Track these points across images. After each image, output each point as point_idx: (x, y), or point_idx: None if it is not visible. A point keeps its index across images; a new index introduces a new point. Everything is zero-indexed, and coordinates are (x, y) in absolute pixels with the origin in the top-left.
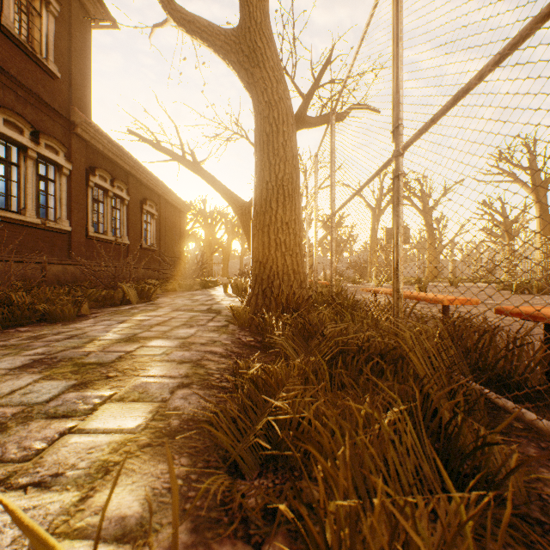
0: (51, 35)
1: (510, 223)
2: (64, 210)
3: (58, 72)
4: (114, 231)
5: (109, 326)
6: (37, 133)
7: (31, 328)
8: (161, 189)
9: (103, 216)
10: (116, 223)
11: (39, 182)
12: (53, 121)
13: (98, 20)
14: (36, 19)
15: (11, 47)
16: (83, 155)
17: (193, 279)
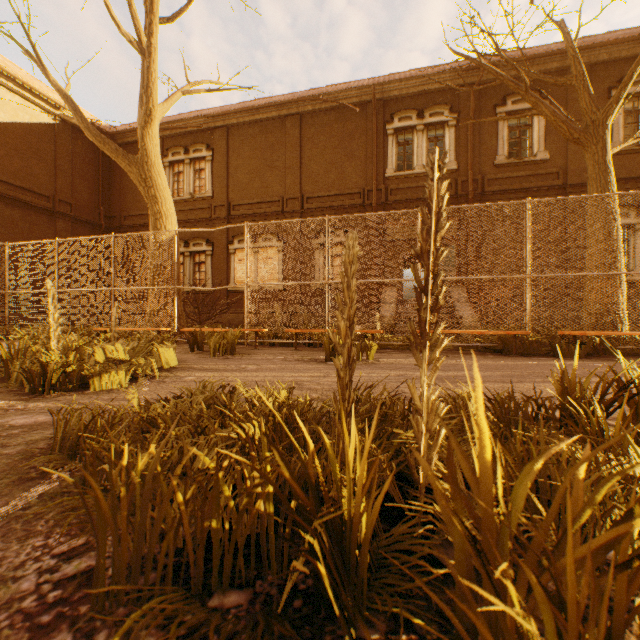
0: None
1: None
2: None
3: None
4: None
5: None
6: None
7: None
8: None
9: None
10: None
11: None
12: None
13: None
14: None
15: (619, 159)
16: None
17: None
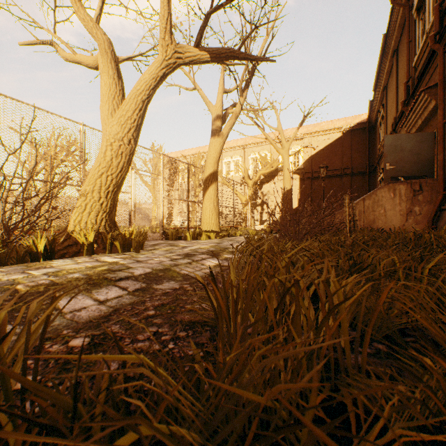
0: None
1: None
2: None
3: None
4: None
5: None
6: None
7: None
8: None
9: None
10: None
11: None
12: None
13: None
14: None
15: None
16: None
17: None
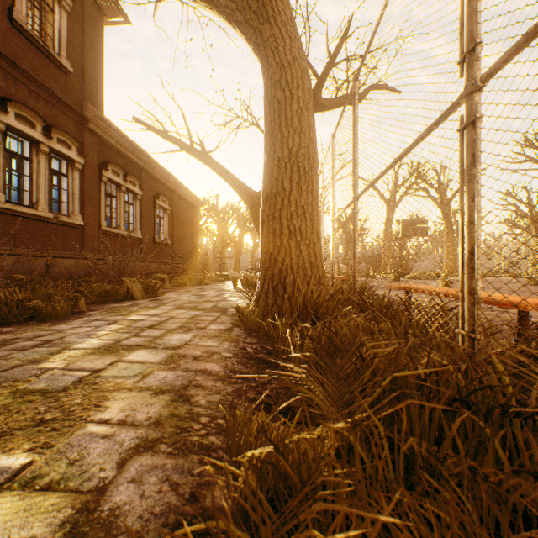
0: (64, 31)
1: (537, 214)
2: (77, 204)
3: (70, 67)
4: (127, 226)
5: (95, 329)
6: (49, 128)
7: (15, 328)
8: (174, 184)
9: (116, 211)
10: (129, 218)
11: (51, 177)
12: (66, 116)
13: (110, 15)
14: (49, 15)
15: (23, 42)
16: (96, 150)
17: (204, 273)
